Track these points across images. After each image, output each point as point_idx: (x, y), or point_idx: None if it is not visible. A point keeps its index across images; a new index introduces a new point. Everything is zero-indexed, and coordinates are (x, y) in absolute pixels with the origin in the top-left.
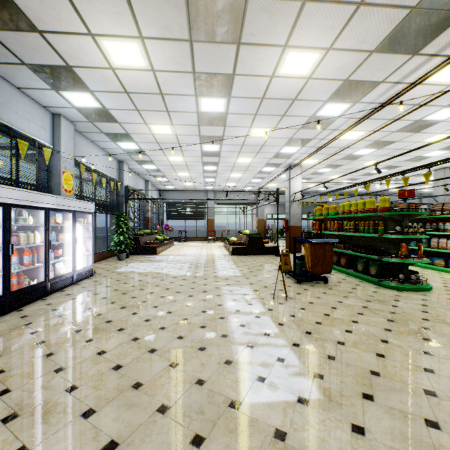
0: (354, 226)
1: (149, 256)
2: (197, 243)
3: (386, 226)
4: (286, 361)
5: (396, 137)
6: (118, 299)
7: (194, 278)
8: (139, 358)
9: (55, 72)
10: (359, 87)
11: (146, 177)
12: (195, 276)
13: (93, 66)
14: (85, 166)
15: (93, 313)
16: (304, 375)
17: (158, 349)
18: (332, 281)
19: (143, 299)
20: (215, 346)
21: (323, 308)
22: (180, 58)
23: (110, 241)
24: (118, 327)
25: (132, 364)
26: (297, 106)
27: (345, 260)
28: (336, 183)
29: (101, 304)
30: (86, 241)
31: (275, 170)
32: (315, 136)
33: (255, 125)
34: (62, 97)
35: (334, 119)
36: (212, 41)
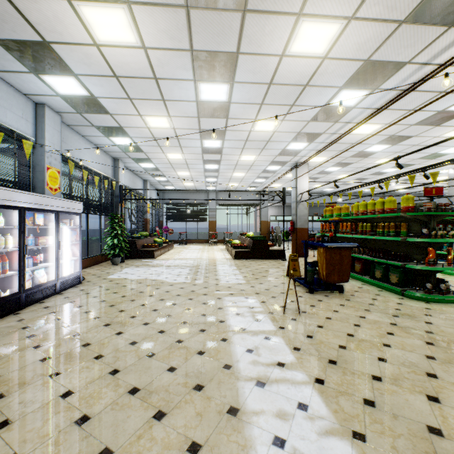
0: (371, 228)
1: (146, 260)
2: (198, 246)
3: (408, 228)
4: (310, 408)
5: (413, 131)
6: (103, 313)
7: (193, 287)
8: (114, 404)
9: (31, 49)
10: (381, 69)
11: (144, 177)
12: (195, 284)
13: (74, 42)
14: (75, 162)
15: (69, 332)
16: (338, 435)
17: (141, 388)
18: (347, 290)
19: (132, 314)
20: (215, 383)
21: (344, 325)
22: (175, 30)
23: (104, 244)
24: (96, 353)
25: (103, 414)
26: (309, 94)
27: (360, 266)
28: (343, 183)
29: (82, 319)
30: (73, 245)
31: (280, 169)
32: (325, 130)
33: (261, 117)
34: (43, 82)
35: (348, 110)
36: (213, 7)
